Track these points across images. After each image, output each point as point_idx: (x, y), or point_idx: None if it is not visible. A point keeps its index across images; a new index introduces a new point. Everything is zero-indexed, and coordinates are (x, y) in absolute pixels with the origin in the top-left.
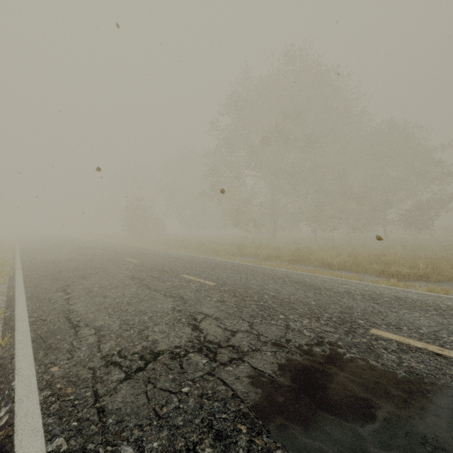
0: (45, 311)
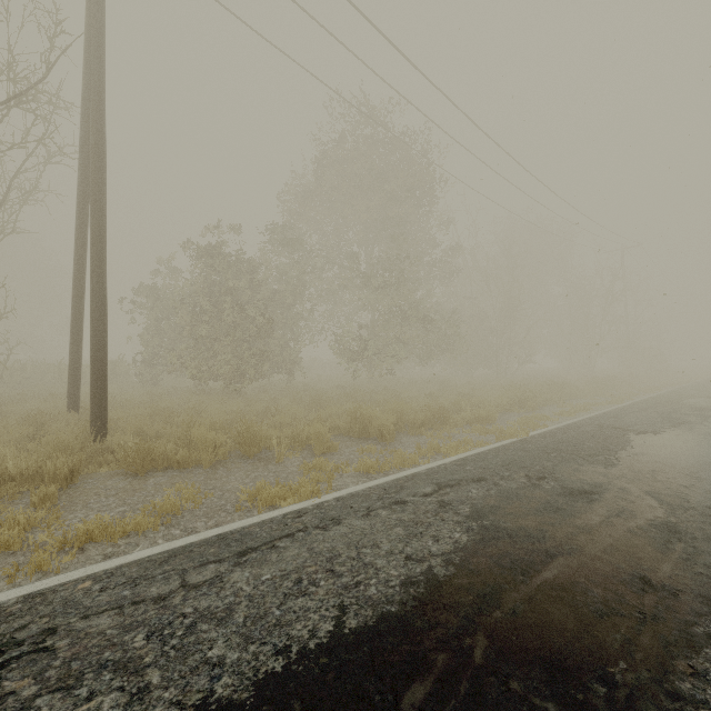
0: (675, 390)
